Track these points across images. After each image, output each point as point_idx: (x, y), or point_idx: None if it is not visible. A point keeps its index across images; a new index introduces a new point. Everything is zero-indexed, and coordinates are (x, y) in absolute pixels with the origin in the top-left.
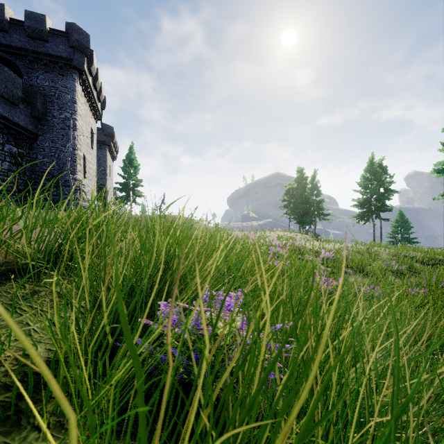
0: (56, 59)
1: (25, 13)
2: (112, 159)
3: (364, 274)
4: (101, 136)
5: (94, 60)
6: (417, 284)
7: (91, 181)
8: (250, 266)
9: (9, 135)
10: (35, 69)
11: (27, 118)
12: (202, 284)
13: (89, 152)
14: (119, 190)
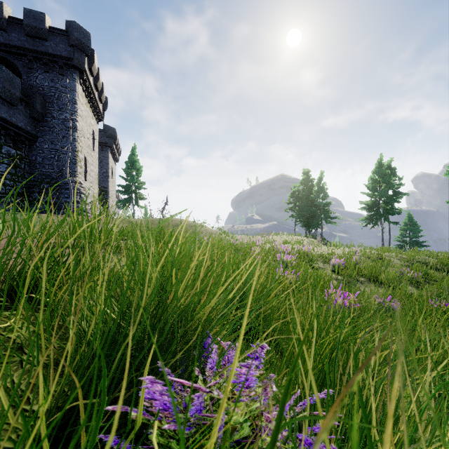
0: (56, 58)
1: (24, 11)
2: (114, 161)
3: (378, 283)
4: (103, 137)
5: (95, 60)
6: (438, 295)
7: (93, 183)
8: (261, 285)
9: (7, 137)
10: (34, 68)
11: (26, 119)
12: (206, 323)
13: (90, 154)
14: (121, 193)
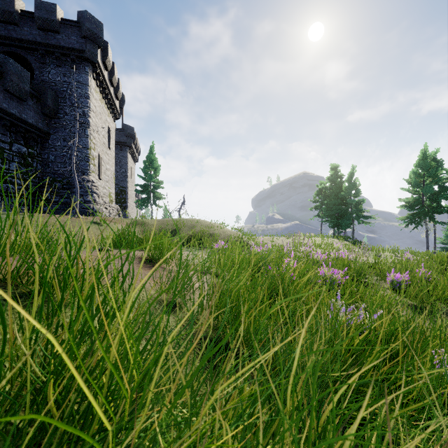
0: (68, 51)
1: (35, 3)
2: (133, 161)
3: None
4: (122, 137)
5: (109, 53)
6: None
7: (109, 183)
8: None
9: (17, 134)
10: (46, 63)
11: (37, 115)
12: None
13: (106, 153)
14: (139, 192)
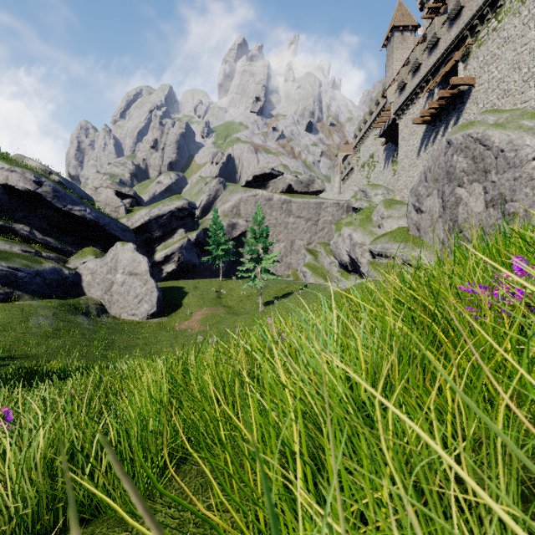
0: None
1: None
2: None
3: None
4: None
5: None
6: None
7: None
8: None
9: None
10: None
11: None
12: None
13: None
14: None
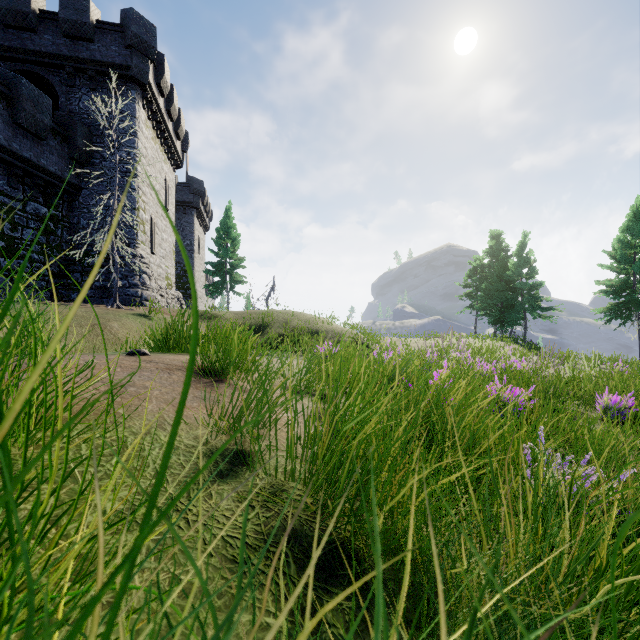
0: (106, 68)
1: None
2: (202, 230)
3: None
4: (186, 195)
5: (166, 70)
6: None
7: (166, 259)
8: None
9: (34, 188)
10: (76, 86)
11: (62, 161)
12: None
13: (162, 216)
14: (210, 273)
